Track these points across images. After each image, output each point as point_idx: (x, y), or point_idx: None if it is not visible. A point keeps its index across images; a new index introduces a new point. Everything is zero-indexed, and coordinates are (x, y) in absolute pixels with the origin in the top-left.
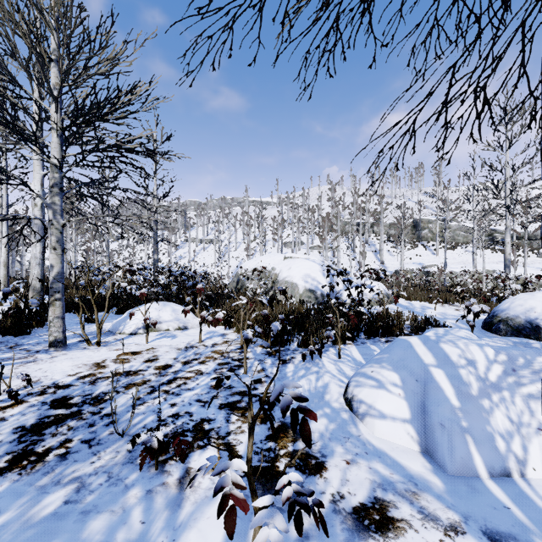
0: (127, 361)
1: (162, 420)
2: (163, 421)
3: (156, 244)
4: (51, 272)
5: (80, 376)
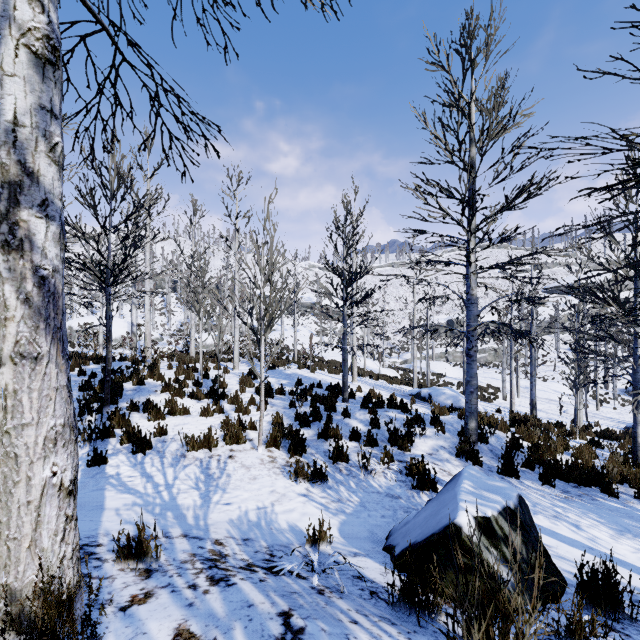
0: None
1: None
2: None
3: None
4: None
5: None
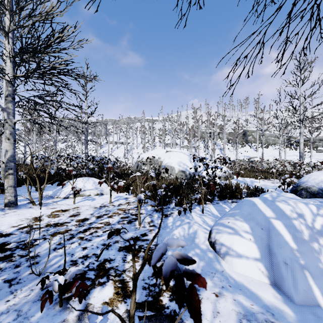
0: (57, 216)
1: (74, 261)
2: (74, 261)
3: (86, 143)
4: (6, 155)
5: (20, 227)
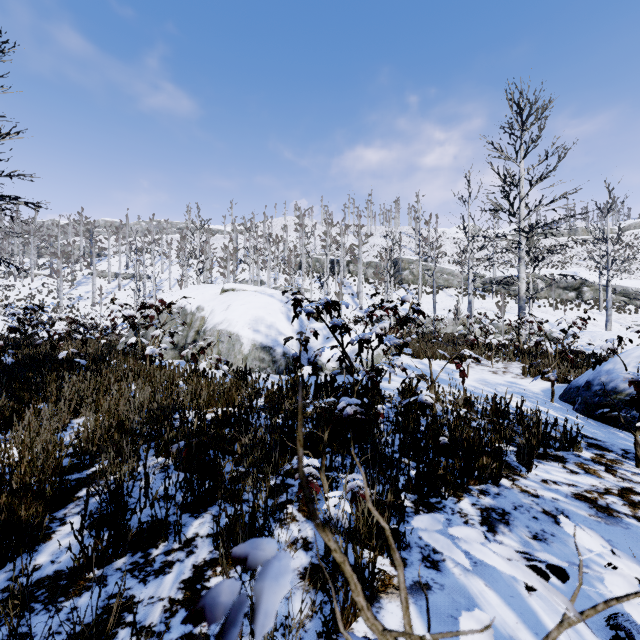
0: None
1: None
2: None
3: None
4: None
5: None
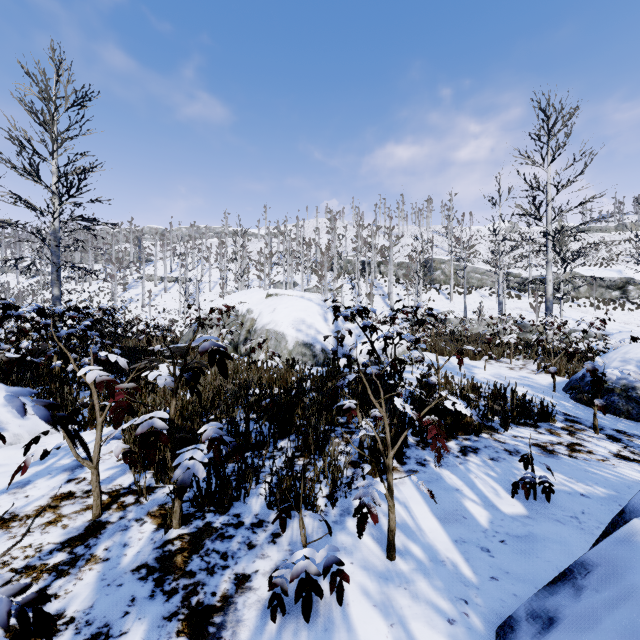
0: None
1: None
2: None
3: (56, 271)
4: None
5: None
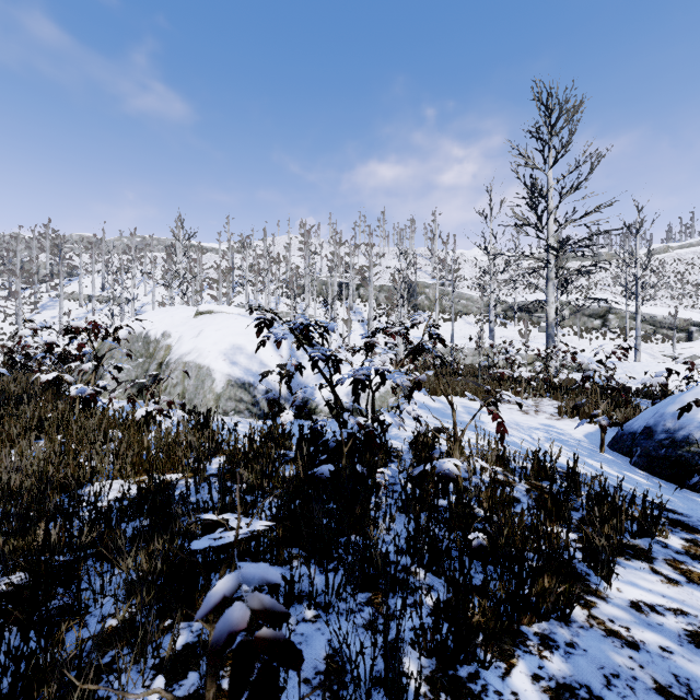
0: None
1: None
2: None
3: None
4: None
5: None
